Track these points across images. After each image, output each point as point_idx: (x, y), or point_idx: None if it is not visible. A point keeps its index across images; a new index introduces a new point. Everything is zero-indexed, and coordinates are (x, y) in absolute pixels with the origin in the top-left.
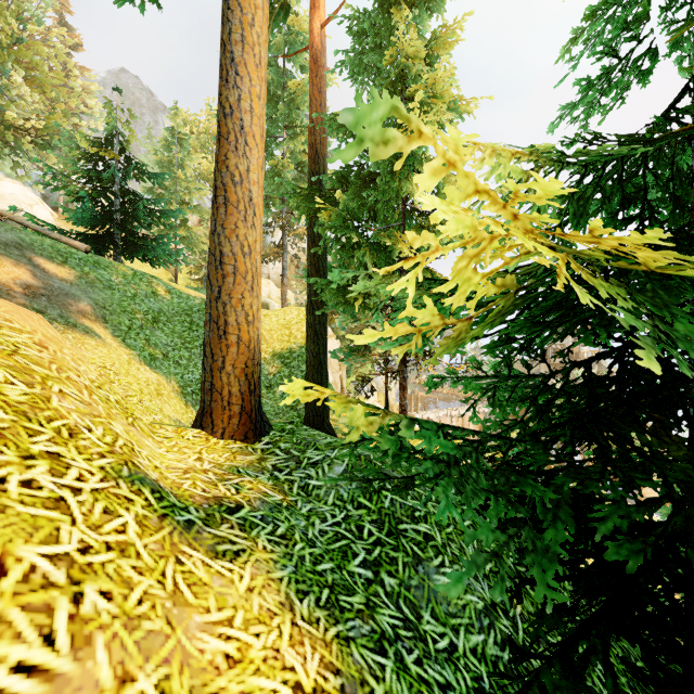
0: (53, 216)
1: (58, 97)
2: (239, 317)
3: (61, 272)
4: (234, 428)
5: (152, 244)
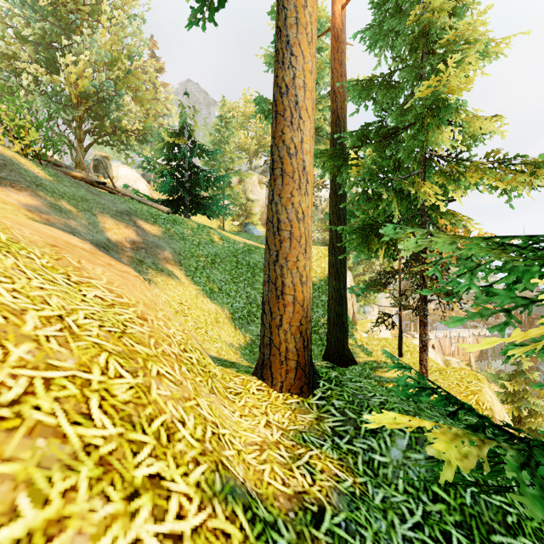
0: (148, 187)
1: (150, 106)
2: (294, 278)
3: (153, 230)
4: (291, 382)
5: (209, 203)
